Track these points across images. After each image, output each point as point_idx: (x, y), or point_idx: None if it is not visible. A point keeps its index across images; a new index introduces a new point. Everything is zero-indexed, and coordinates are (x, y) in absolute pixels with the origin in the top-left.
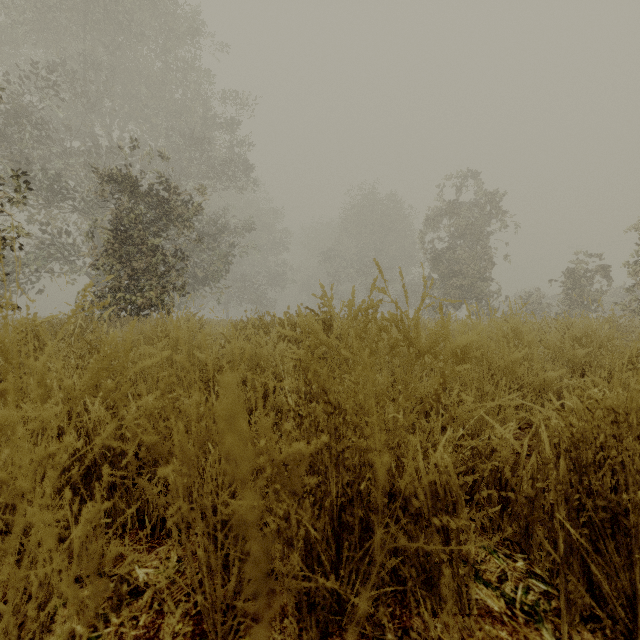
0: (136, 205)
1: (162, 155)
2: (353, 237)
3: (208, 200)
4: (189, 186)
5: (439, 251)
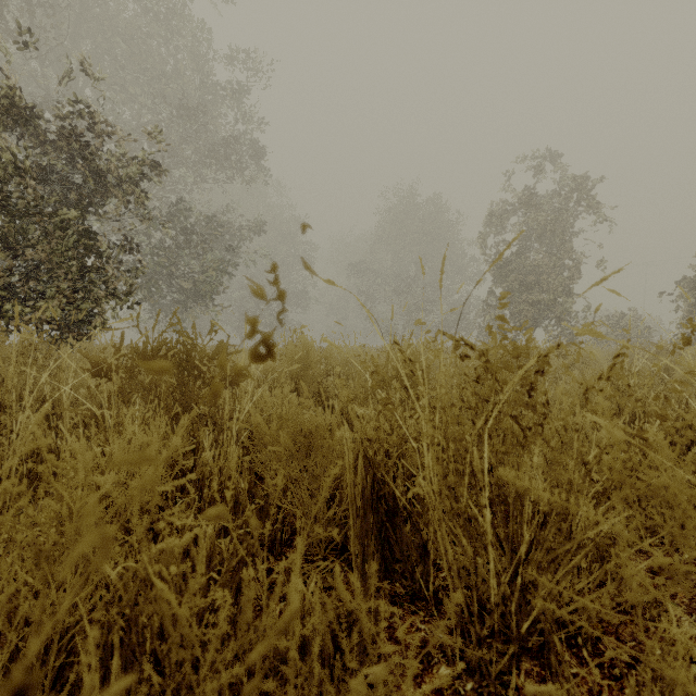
0: (41, 156)
1: (82, 70)
2: (390, 249)
3: (163, 150)
4: (179, 173)
5: (504, 258)
